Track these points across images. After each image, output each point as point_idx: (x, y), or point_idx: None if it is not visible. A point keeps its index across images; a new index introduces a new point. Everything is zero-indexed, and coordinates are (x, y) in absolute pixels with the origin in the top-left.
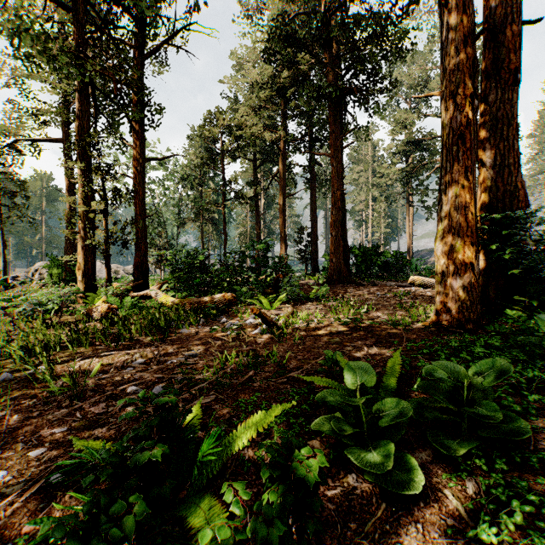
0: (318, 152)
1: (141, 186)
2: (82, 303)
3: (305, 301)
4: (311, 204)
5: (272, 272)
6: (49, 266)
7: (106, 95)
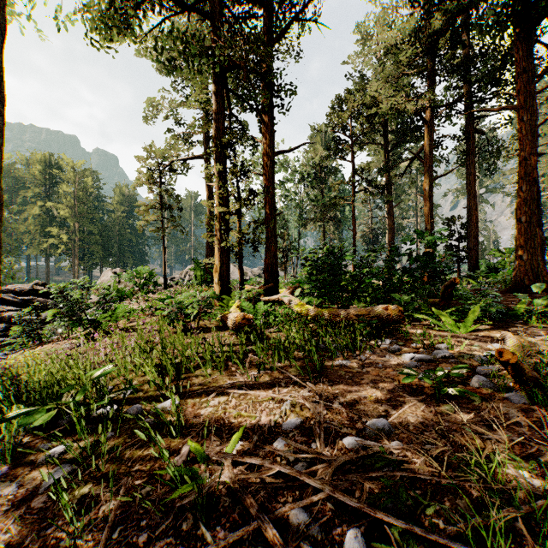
0: (478, 116)
1: (271, 183)
2: (218, 305)
3: (507, 319)
4: (467, 186)
5: (424, 275)
6: (194, 268)
7: (238, 96)
